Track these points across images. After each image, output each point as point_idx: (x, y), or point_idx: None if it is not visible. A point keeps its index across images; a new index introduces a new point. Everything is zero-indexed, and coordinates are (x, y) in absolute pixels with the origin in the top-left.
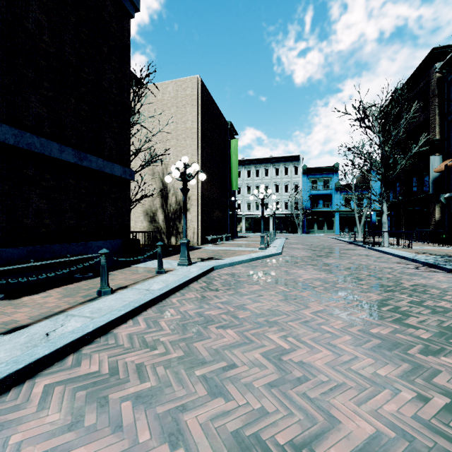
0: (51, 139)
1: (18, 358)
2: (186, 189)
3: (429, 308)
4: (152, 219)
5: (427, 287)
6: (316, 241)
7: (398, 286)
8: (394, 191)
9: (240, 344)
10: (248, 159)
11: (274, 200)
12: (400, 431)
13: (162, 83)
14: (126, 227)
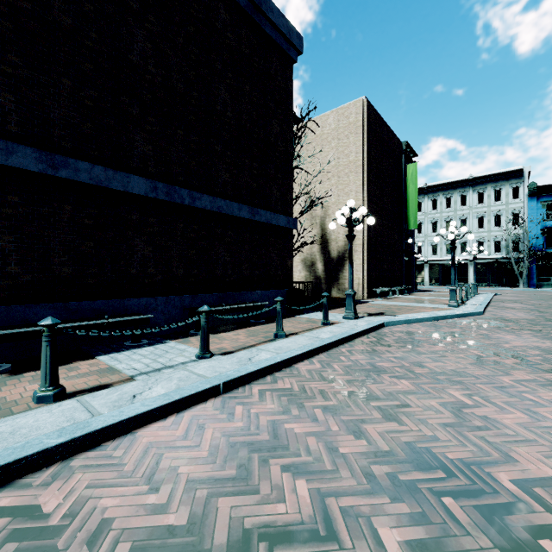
0: (232, 200)
1: (238, 369)
2: (352, 236)
3: None
4: (310, 268)
5: None
6: (551, 299)
7: None
8: None
9: (415, 392)
10: (433, 186)
11: (476, 239)
12: None
13: (322, 116)
14: (289, 277)
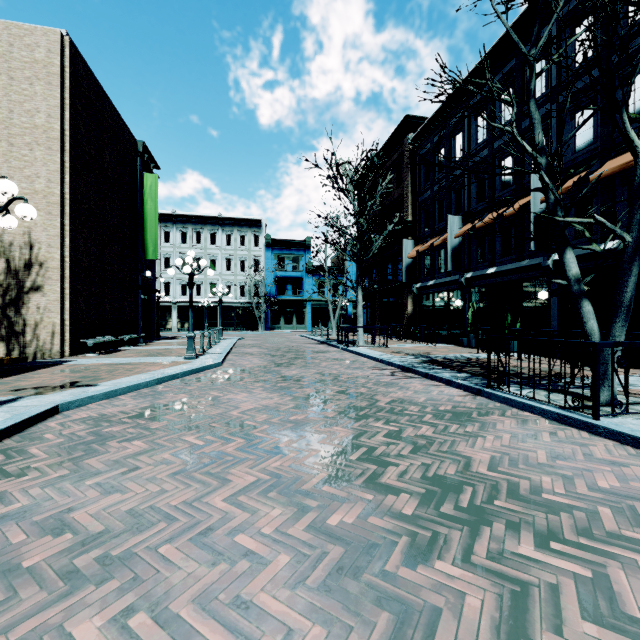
0: None
1: None
2: None
3: (410, 443)
4: None
5: (405, 404)
6: (280, 341)
7: (373, 406)
8: (370, 278)
9: None
10: (182, 215)
11: (225, 282)
12: None
13: None
14: None
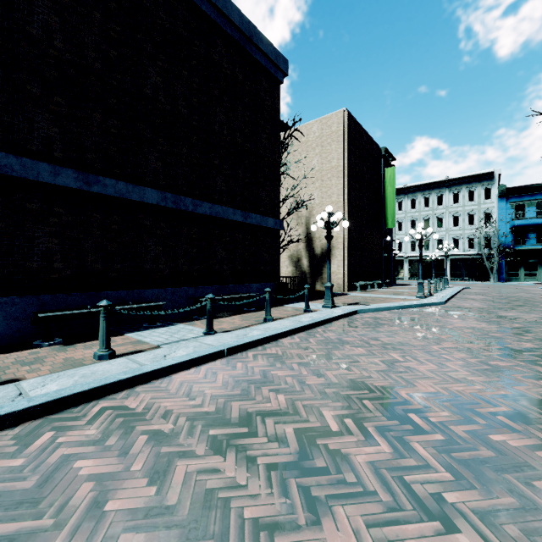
0: (228, 206)
1: (237, 341)
2: (330, 237)
3: None
4: (296, 264)
5: None
6: (512, 291)
7: None
8: None
9: (366, 355)
10: (412, 186)
11: (451, 237)
12: (454, 395)
13: (307, 124)
14: (276, 271)
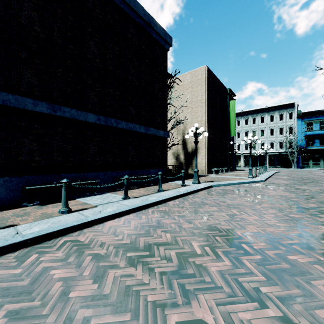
0: (136, 123)
1: (142, 203)
2: (197, 141)
3: None
4: (177, 157)
5: None
6: (305, 174)
7: None
8: None
9: (217, 211)
10: (246, 111)
11: (269, 141)
12: (268, 233)
13: (183, 75)
14: (165, 162)
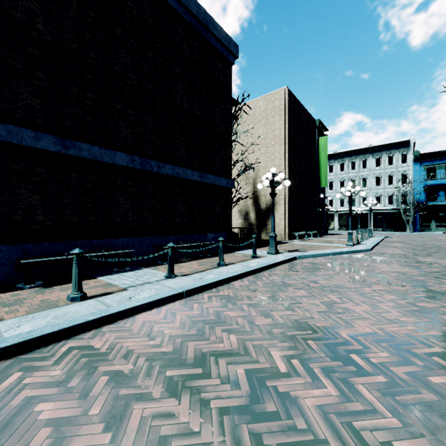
0: (187, 168)
1: (194, 284)
2: (274, 194)
3: None
4: (245, 217)
5: None
6: (426, 240)
7: None
8: None
9: (307, 296)
10: (341, 152)
11: (374, 194)
12: (390, 335)
13: (254, 100)
14: (228, 223)
